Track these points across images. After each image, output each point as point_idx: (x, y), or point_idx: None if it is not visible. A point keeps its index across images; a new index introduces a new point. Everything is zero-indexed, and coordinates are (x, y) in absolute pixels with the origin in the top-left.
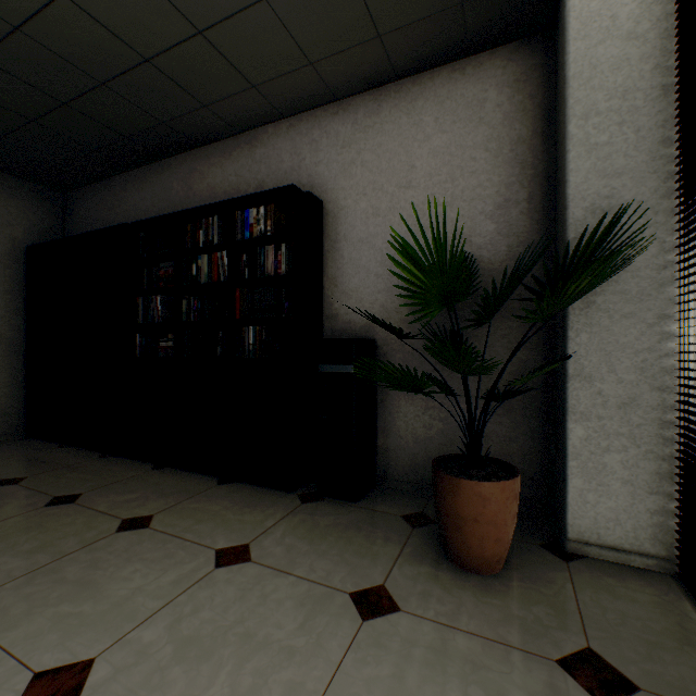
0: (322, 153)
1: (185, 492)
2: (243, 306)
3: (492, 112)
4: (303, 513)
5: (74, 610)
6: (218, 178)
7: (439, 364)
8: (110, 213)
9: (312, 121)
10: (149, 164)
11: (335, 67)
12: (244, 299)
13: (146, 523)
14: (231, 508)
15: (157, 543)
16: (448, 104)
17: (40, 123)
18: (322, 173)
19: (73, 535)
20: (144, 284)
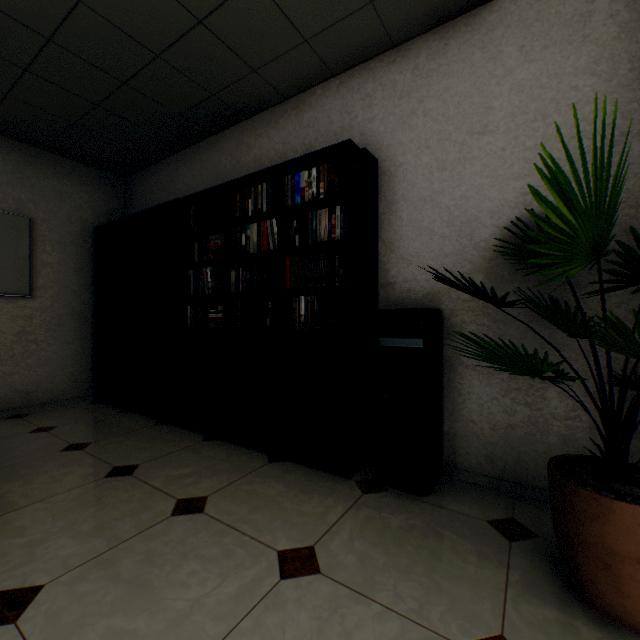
0: (376, 108)
1: (236, 469)
2: (293, 275)
3: (601, 26)
4: (368, 508)
5: (127, 626)
6: (264, 148)
7: (525, 339)
8: (164, 193)
9: (365, 74)
10: (199, 143)
11: (398, 3)
12: (294, 268)
13: (200, 506)
14: (286, 494)
15: (213, 534)
16: (537, 27)
17: (104, 107)
18: (376, 129)
19: (129, 516)
20: (194, 257)
